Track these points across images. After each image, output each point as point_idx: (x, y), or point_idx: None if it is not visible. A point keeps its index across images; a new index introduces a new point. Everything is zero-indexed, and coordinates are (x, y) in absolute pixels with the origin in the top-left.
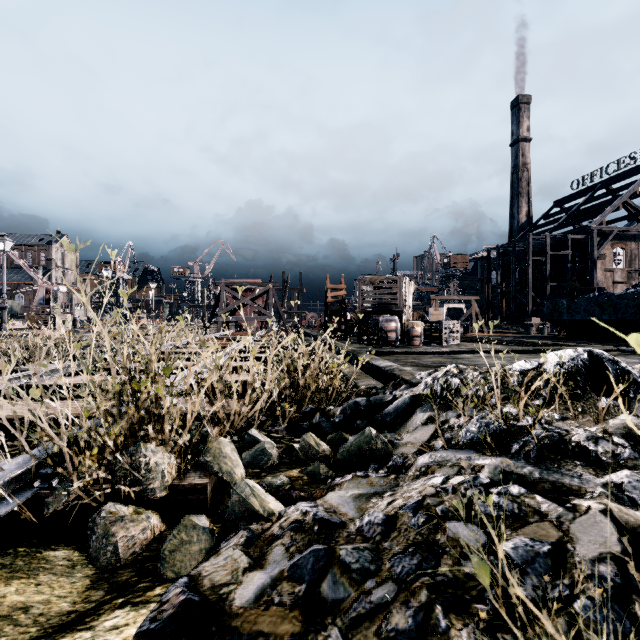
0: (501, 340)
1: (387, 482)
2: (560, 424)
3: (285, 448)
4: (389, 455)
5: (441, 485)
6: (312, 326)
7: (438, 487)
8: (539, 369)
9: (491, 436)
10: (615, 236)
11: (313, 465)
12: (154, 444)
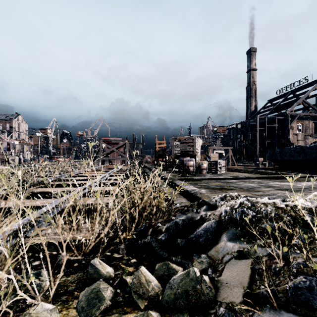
0: (247, 170)
1: None
2: None
3: (120, 280)
4: (213, 300)
5: None
6: (148, 162)
7: None
8: None
9: None
10: (298, 117)
11: (142, 315)
12: None
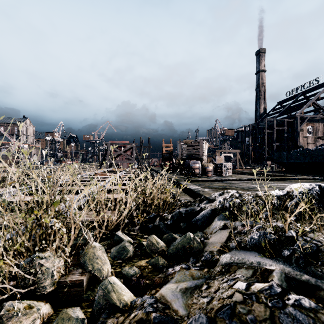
0: (253, 173)
1: (202, 274)
2: (312, 235)
3: (138, 244)
4: (201, 251)
5: (246, 292)
6: (155, 165)
7: (244, 293)
8: (288, 195)
9: (268, 243)
10: (308, 120)
11: (154, 258)
12: (48, 252)
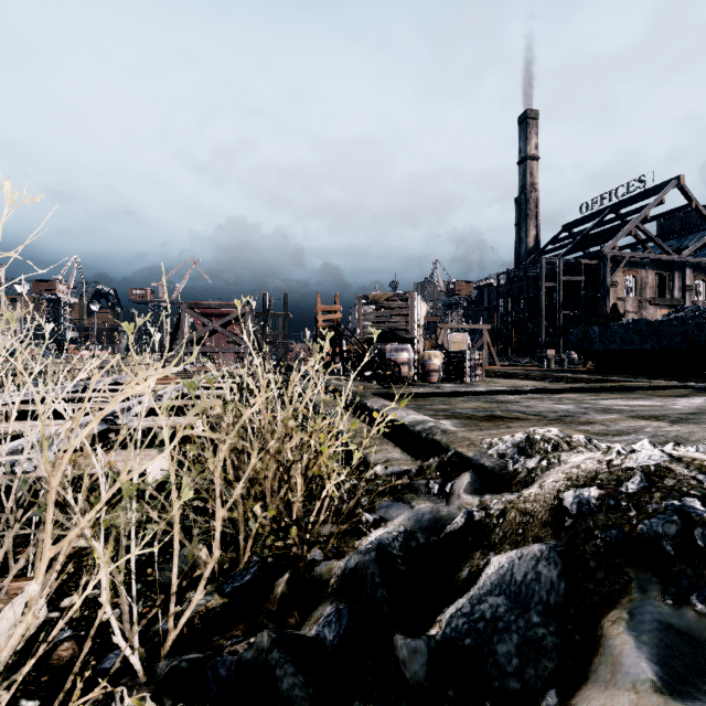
0: (532, 375)
1: None
2: None
3: None
4: None
5: None
6: (301, 359)
7: None
8: None
9: None
10: (626, 263)
11: None
12: None
